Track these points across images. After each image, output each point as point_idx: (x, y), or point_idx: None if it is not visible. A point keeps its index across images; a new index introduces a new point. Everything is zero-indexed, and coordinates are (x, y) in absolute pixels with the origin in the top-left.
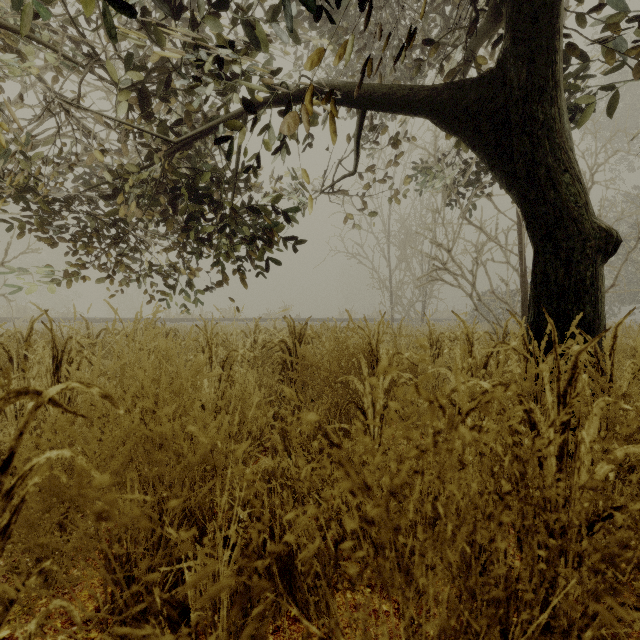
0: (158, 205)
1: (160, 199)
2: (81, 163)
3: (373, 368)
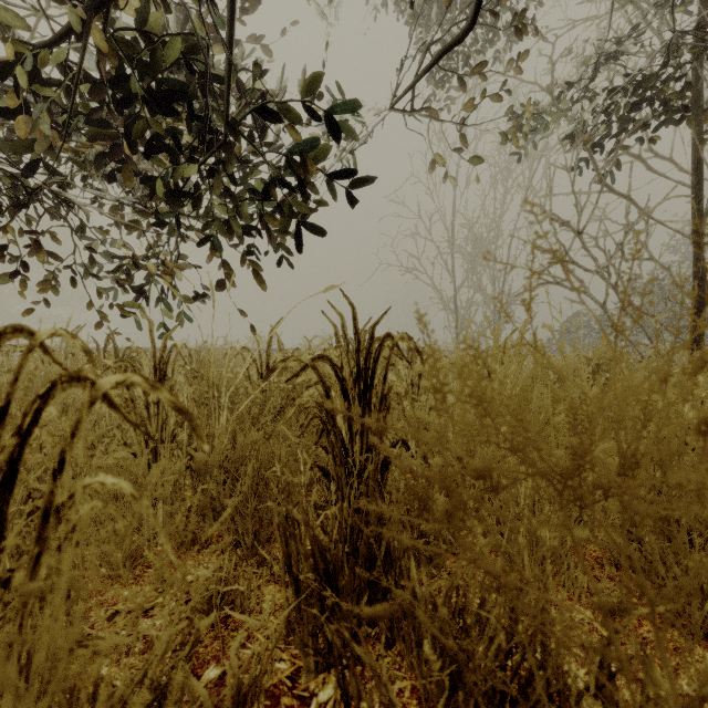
0: (108, 135)
1: (108, 121)
2: None
3: None
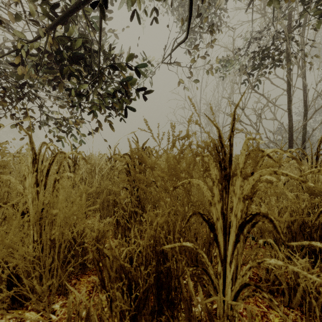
0: (53, 72)
1: (53, 67)
2: (4, 47)
3: (223, 169)
